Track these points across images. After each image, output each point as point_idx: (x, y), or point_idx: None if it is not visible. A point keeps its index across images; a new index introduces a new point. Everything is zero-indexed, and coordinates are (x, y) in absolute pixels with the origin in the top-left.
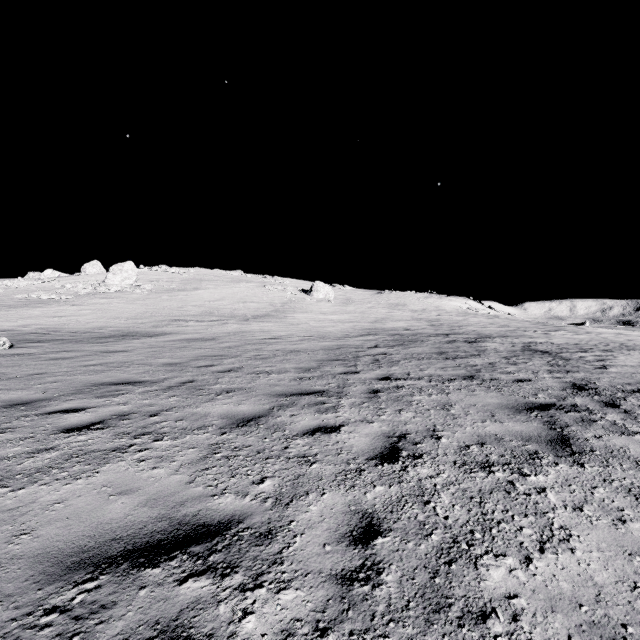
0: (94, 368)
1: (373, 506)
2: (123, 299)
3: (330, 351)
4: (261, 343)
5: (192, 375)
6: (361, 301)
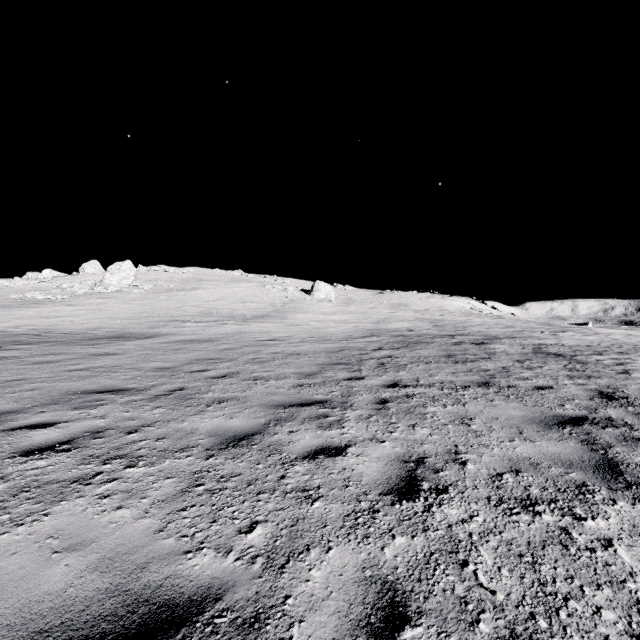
0: (79, 373)
1: (394, 570)
2: (120, 299)
3: (332, 354)
4: (260, 345)
5: (183, 381)
6: (363, 301)
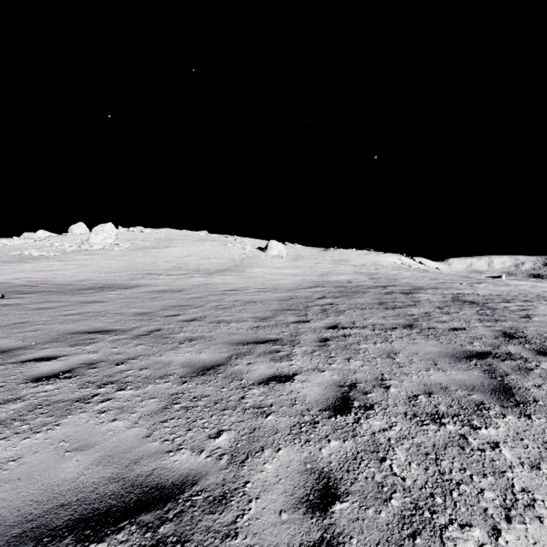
0: (72, 317)
1: (329, 464)
2: (103, 256)
3: (283, 301)
4: (222, 294)
5: (159, 324)
6: (309, 257)
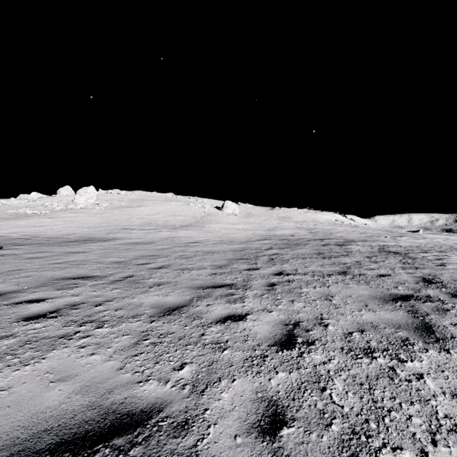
0: (59, 265)
1: (277, 393)
2: (86, 213)
3: (237, 252)
4: (186, 246)
5: (132, 271)
6: (258, 215)
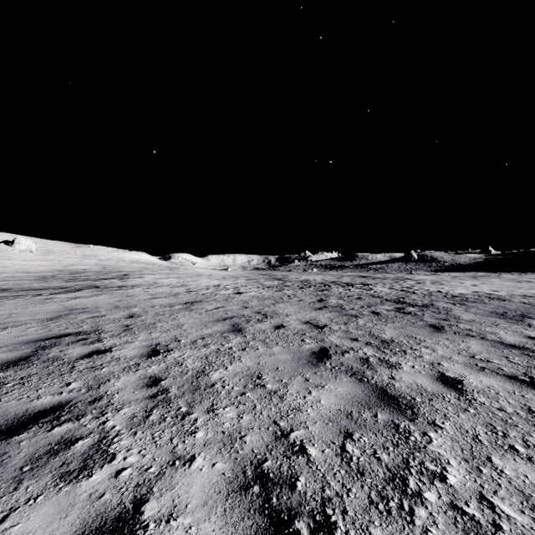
0: None
1: (40, 284)
2: None
3: (33, 276)
4: None
5: None
6: (61, 252)
